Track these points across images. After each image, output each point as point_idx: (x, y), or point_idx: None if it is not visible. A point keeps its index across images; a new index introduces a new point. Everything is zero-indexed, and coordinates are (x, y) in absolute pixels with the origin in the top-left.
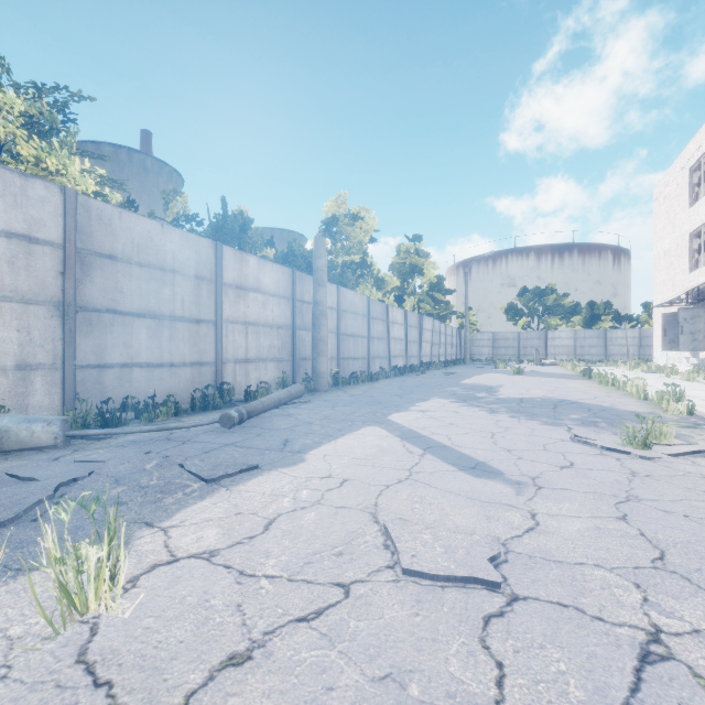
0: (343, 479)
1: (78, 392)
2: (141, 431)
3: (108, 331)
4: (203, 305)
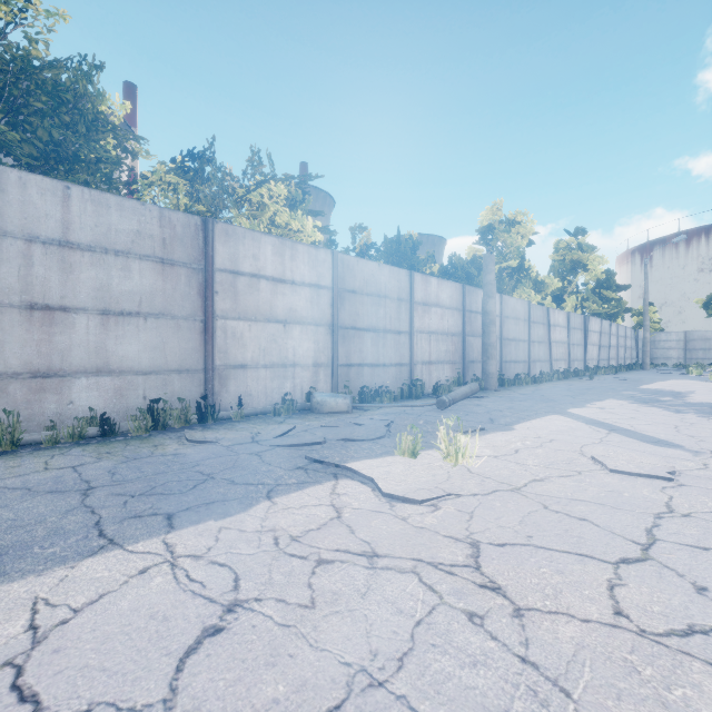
0: (550, 439)
1: (338, 382)
2: (393, 406)
3: (352, 341)
4: (402, 320)
